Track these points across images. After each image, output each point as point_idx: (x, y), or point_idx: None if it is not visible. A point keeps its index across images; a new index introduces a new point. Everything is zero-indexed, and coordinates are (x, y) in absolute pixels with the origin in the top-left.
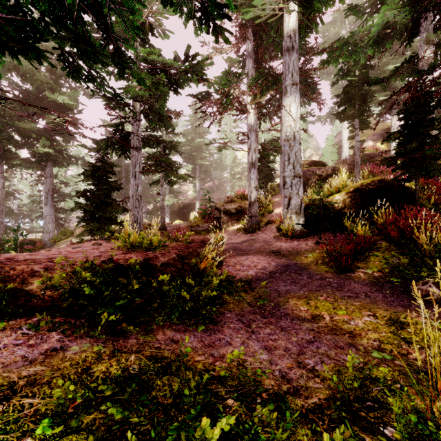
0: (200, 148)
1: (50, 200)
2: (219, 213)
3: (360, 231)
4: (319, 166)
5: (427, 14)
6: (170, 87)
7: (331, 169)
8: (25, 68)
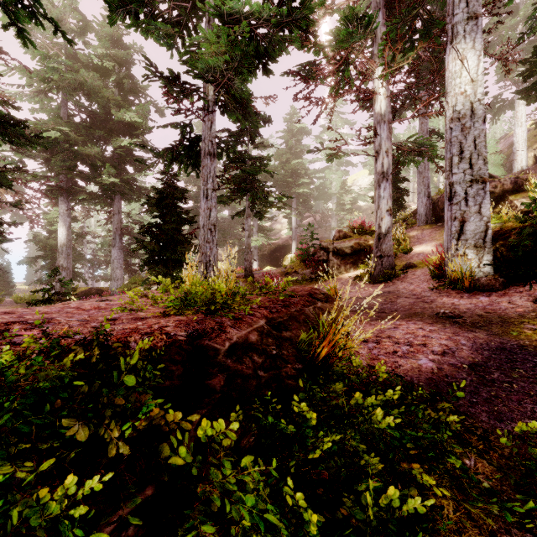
0: (297, 172)
1: (118, 241)
2: (326, 255)
3: None
4: None
5: None
6: (257, 64)
7: (511, 181)
8: (89, 83)
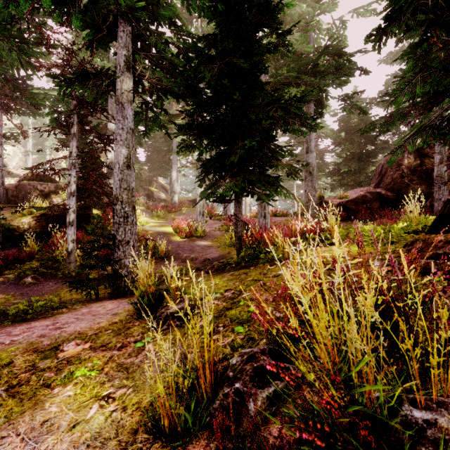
0: None
1: None
2: None
3: (29, 248)
4: (46, 180)
5: (112, 100)
6: None
7: (55, 186)
8: None
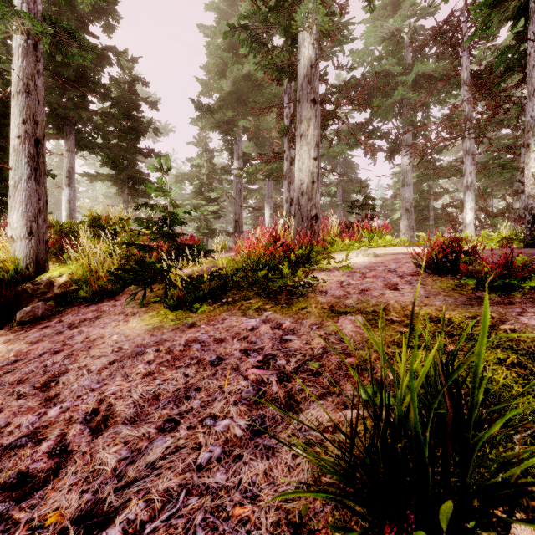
0: None
1: None
2: None
3: None
4: None
5: None
6: None
7: None
8: None
